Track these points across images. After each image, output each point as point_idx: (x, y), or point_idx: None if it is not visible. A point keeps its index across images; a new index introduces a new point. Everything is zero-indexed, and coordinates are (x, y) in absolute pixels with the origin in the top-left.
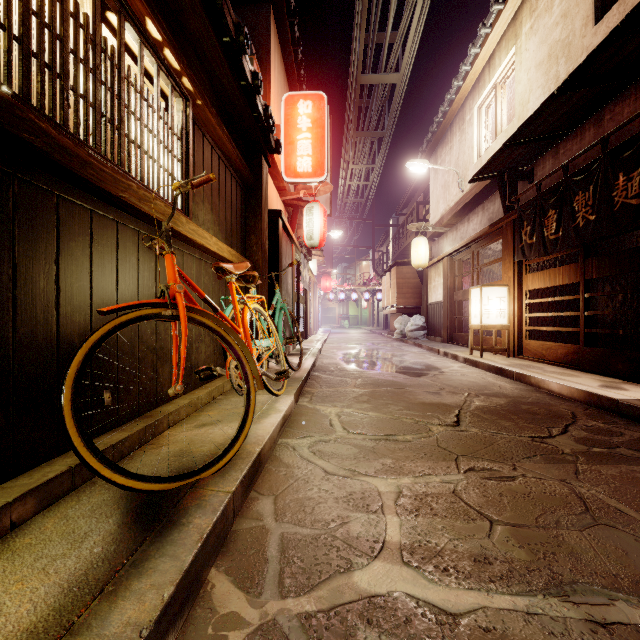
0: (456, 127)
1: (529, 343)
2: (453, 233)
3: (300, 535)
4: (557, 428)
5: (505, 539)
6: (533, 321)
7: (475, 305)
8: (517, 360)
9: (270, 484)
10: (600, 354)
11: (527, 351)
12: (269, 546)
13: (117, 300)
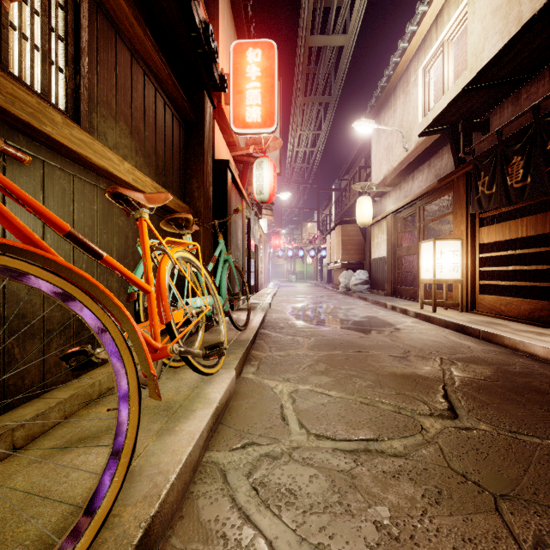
0: (400, 90)
1: (484, 298)
2: (396, 192)
3: None
4: None
5: None
6: (486, 275)
7: (427, 259)
8: (473, 315)
9: None
10: None
11: (482, 306)
12: None
13: None
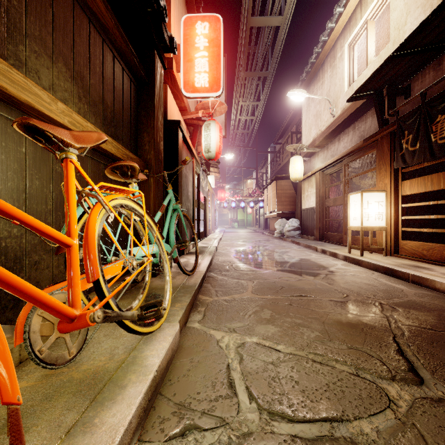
0: (327, 65)
1: (406, 243)
2: (324, 152)
3: None
4: None
5: None
6: (407, 223)
7: (354, 209)
8: (397, 259)
9: None
10: None
11: (404, 250)
12: None
13: None
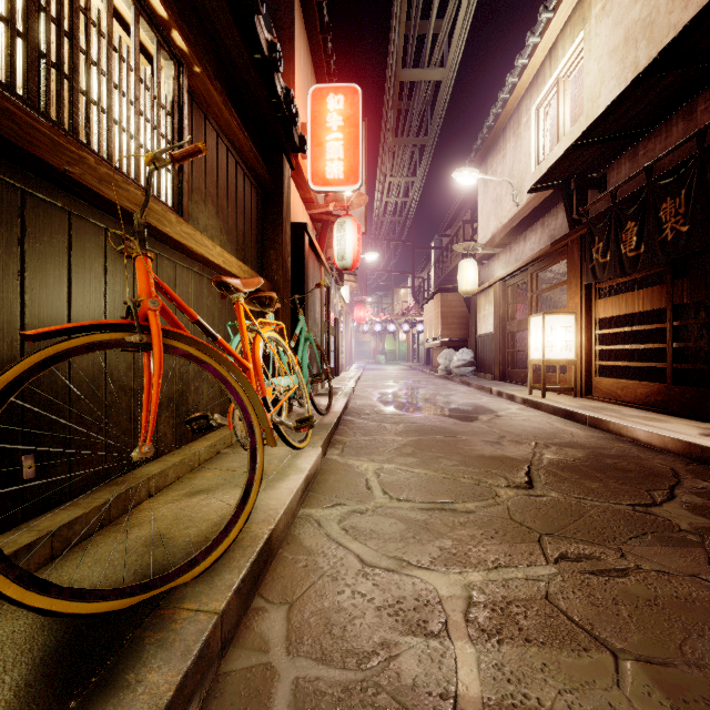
0: (510, 132)
1: (600, 381)
2: (506, 254)
3: (324, 683)
4: (660, 491)
5: (645, 690)
6: (604, 355)
7: (536, 336)
8: (587, 401)
9: (283, 583)
10: (693, 394)
11: (598, 390)
12: (274, 707)
13: (69, 322)
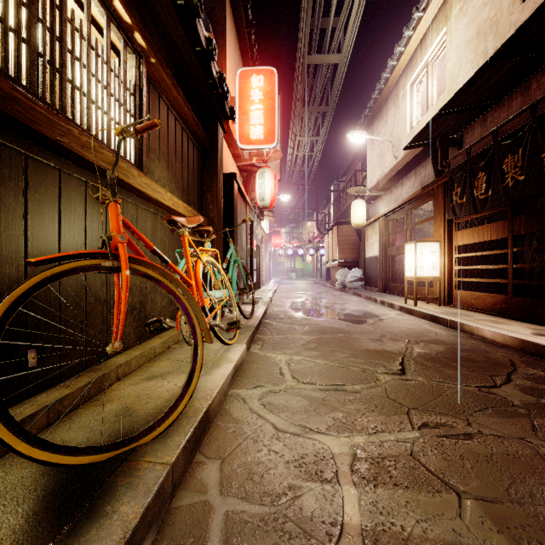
0: (391, 102)
1: (459, 293)
2: (388, 196)
3: (247, 515)
4: (500, 377)
5: (479, 520)
6: (462, 273)
7: (410, 259)
8: (448, 308)
9: (217, 444)
10: (528, 303)
11: (457, 300)
12: (211, 532)
13: (59, 251)
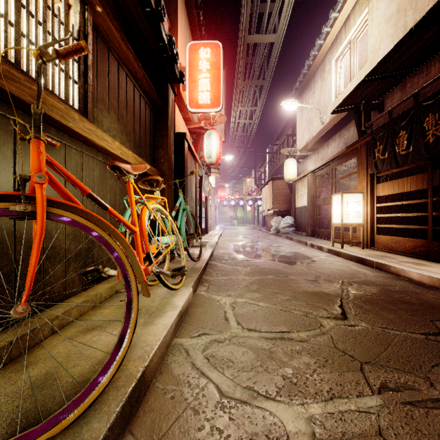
0: (318, 76)
1: (380, 237)
2: (315, 155)
3: None
4: None
5: None
6: (382, 220)
7: (337, 208)
8: (371, 251)
9: (152, 418)
10: None
11: (378, 244)
12: None
13: None
